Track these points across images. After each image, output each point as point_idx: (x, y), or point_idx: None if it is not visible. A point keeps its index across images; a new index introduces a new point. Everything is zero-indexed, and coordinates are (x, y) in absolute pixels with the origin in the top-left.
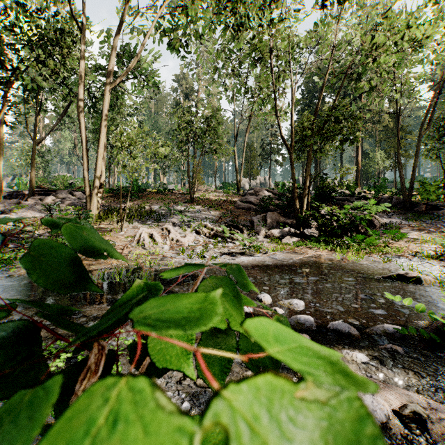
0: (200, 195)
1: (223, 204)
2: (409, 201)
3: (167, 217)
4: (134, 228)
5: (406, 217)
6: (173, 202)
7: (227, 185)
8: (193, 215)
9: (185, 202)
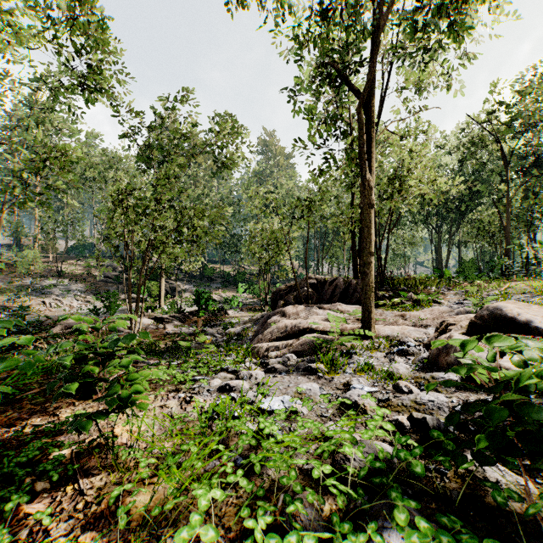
0: (63, 269)
1: (87, 278)
2: (202, 275)
3: (47, 290)
4: (33, 300)
5: (196, 285)
6: (42, 277)
7: (82, 249)
8: (66, 288)
9: (53, 276)
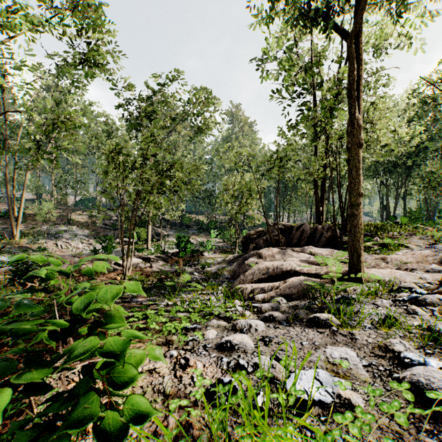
0: (72, 218)
1: (90, 225)
2: (181, 223)
3: (59, 235)
4: (48, 242)
5: (176, 231)
6: (56, 224)
7: (87, 202)
8: (74, 233)
9: (64, 224)
